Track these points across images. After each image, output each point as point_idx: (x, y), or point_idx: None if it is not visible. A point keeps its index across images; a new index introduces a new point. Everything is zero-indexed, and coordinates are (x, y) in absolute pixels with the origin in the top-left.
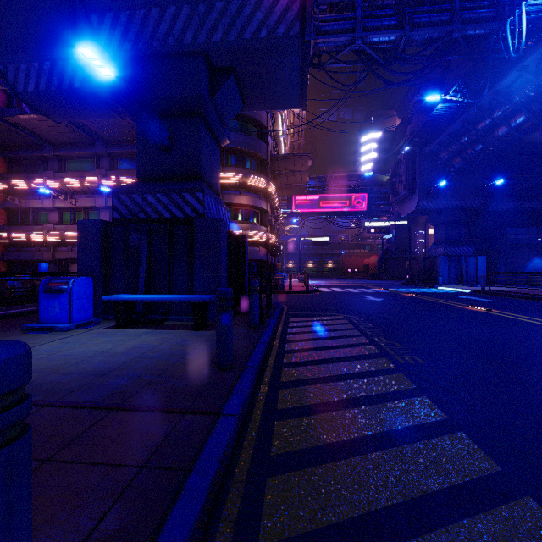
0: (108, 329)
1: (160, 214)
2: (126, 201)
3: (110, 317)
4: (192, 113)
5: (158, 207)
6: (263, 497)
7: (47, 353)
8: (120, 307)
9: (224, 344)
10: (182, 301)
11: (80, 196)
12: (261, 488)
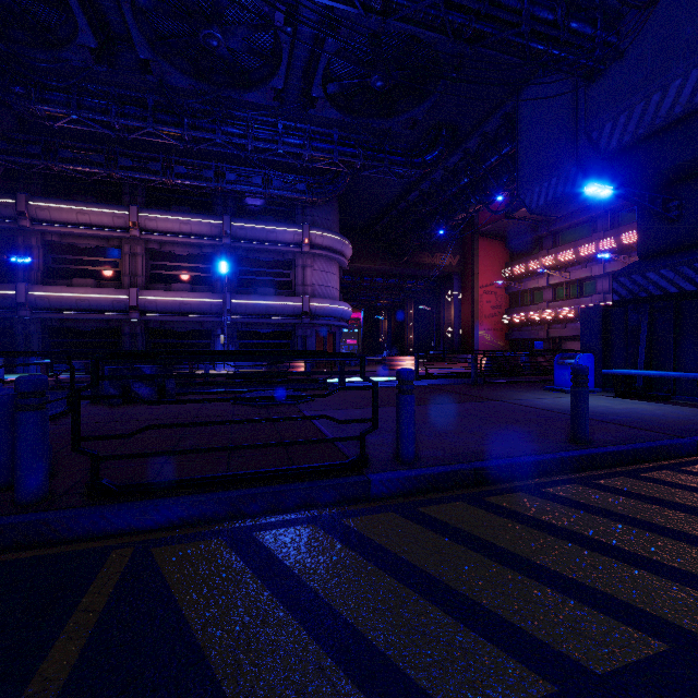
0: (607, 397)
1: (664, 291)
2: (625, 283)
3: (609, 389)
4: None
5: (662, 283)
6: (694, 465)
7: (566, 401)
8: (618, 380)
9: None
10: (684, 378)
11: (574, 267)
12: (695, 464)
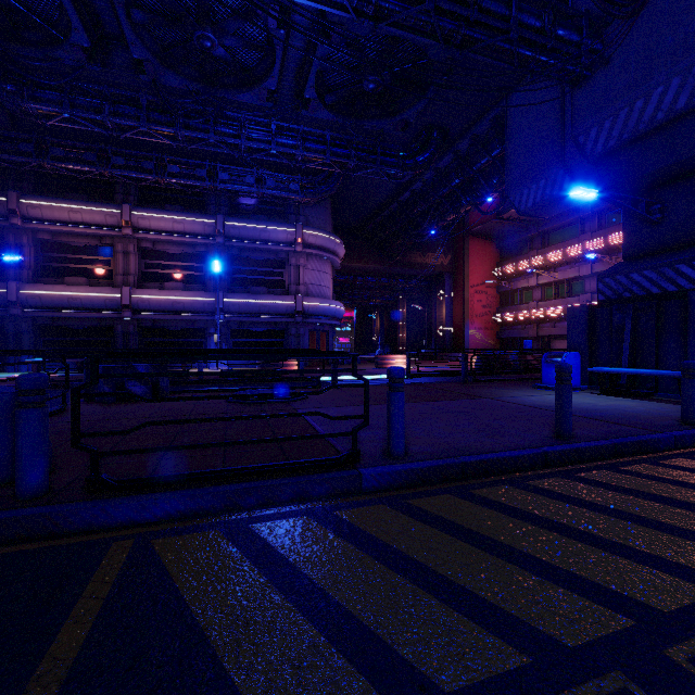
0: (593, 394)
1: (647, 291)
2: (610, 284)
3: (594, 387)
4: (690, 172)
5: (645, 284)
6: (671, 459)
7: (553, 398)
8: (603, 377)
9: (687, 404)
10: (665, 376)
11: (563, 267)
12: (673, 458)
